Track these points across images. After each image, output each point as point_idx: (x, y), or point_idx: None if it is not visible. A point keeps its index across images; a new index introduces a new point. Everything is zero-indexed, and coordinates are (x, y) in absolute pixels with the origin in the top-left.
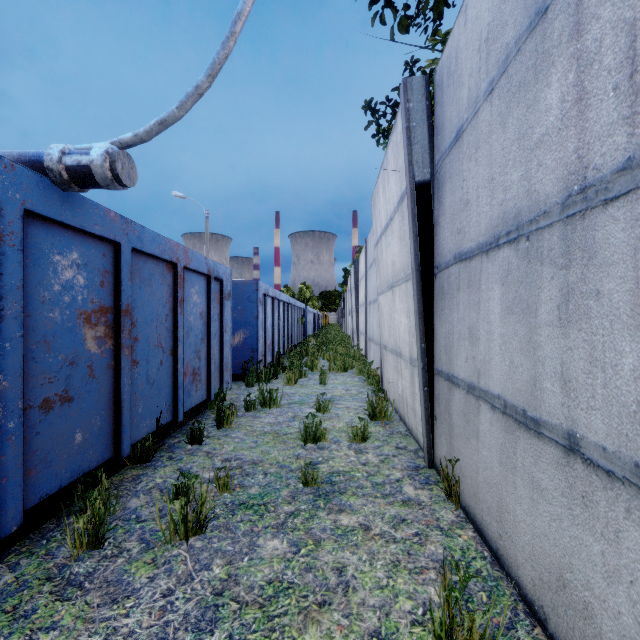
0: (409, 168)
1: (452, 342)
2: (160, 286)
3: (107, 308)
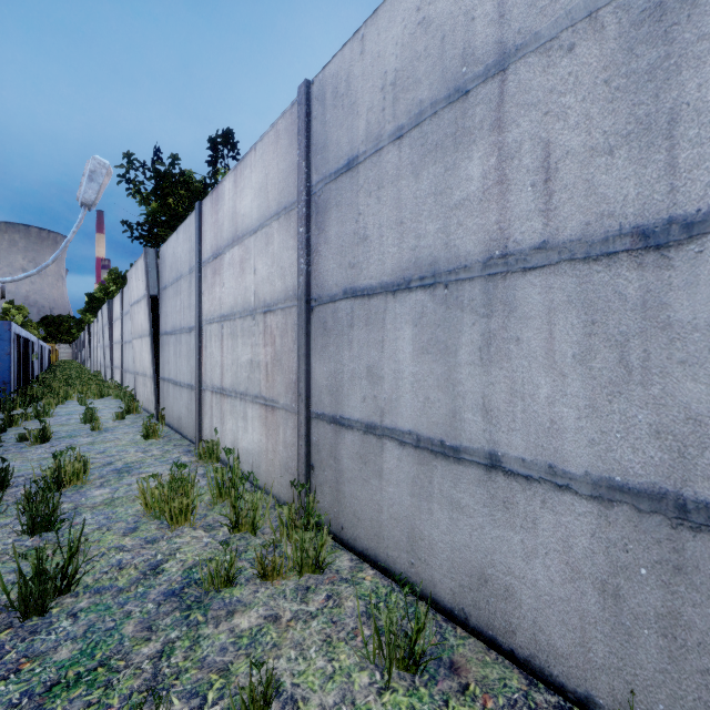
0: (148, 288)
1: (164, 365)
2: None
3: None
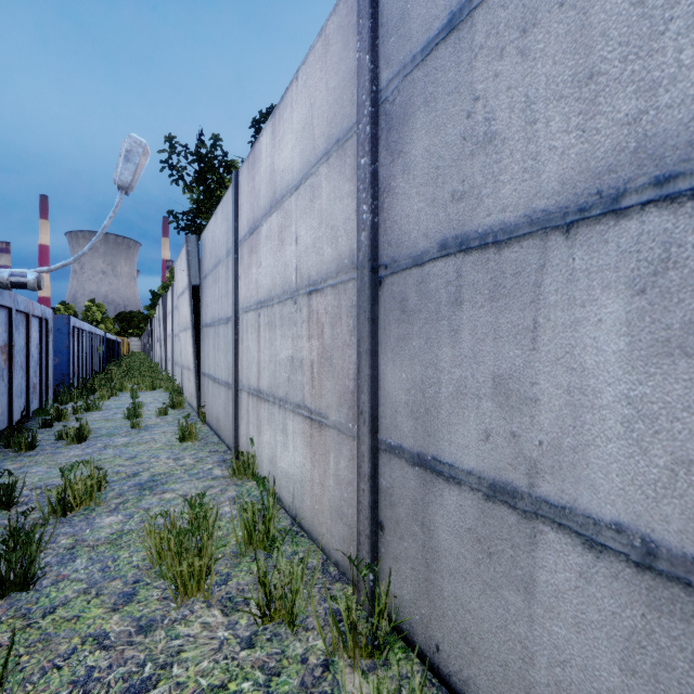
0: (189, 278)
1: (205, 359)
2: (22, 329)
3: (7, 344)
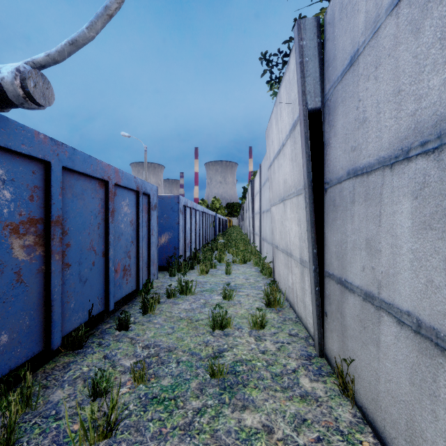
0: (302, 97)
1: (345, 250)
2: (92, 200)
3: (37, 219)
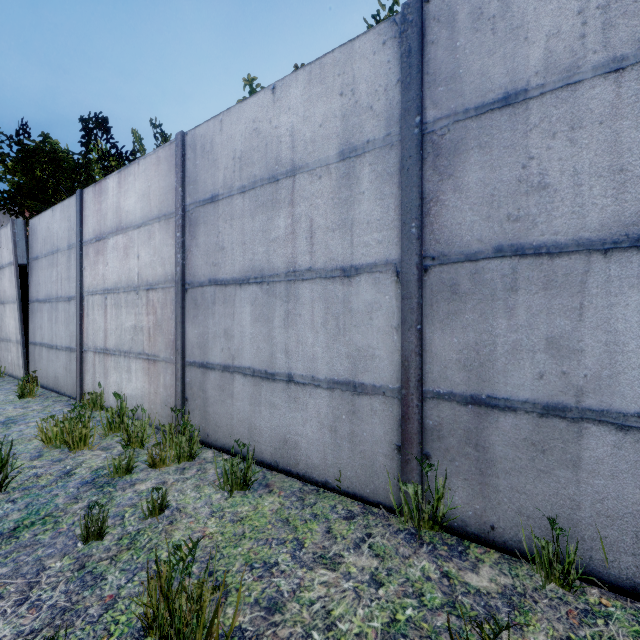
0: (15, 258)
1: (36, 330)
2: None
3: None
